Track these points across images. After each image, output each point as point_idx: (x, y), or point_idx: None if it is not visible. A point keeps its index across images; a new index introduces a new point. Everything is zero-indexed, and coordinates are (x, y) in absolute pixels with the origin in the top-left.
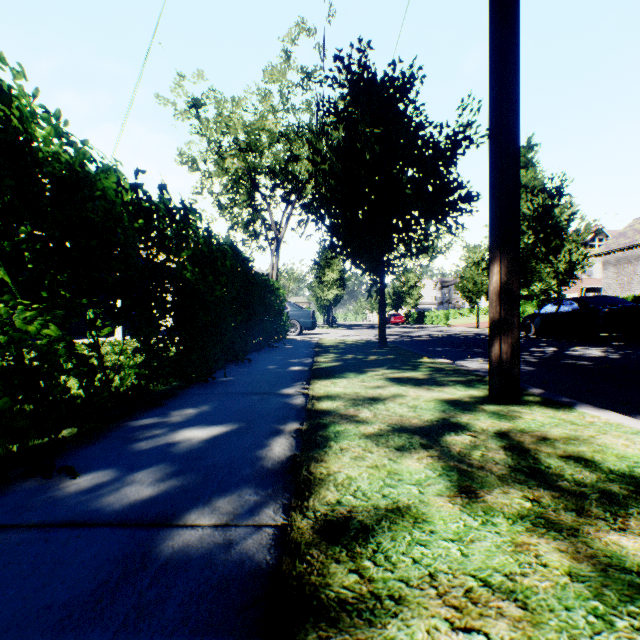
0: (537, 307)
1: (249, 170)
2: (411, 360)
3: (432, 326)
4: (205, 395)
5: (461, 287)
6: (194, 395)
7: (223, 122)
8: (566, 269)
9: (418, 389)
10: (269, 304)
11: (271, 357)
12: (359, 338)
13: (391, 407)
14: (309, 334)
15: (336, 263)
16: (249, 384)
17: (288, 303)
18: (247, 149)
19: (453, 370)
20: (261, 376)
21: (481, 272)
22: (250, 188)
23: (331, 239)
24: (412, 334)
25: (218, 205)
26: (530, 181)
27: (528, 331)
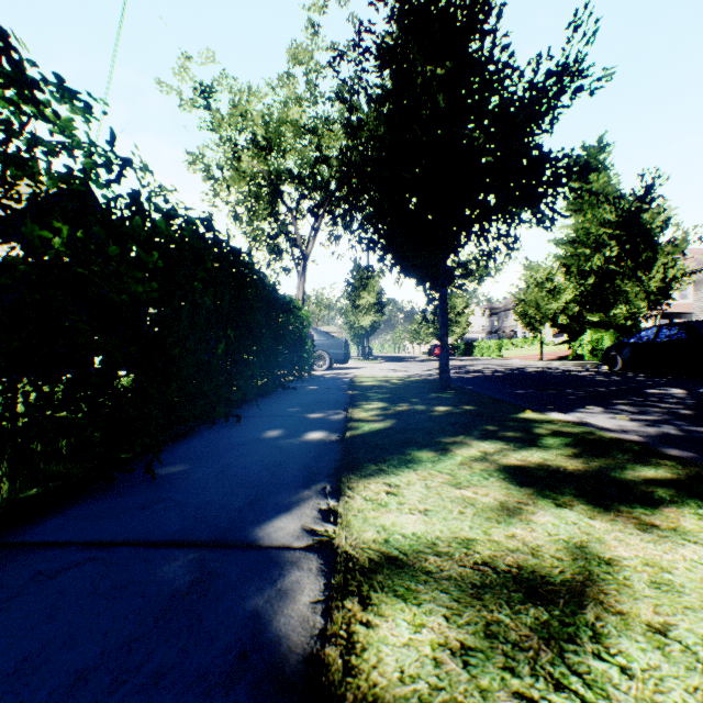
0: (614, 336)
1: (270, 174)
2: (507, 415)
3: (483, 358)
4: (46, 555)
5: (521, 312)
6: (15, 555)
7: (238, 114)
8: (659, 288)
9: (614, 522)
10: (285, 328)
11: (280, 408)
12: (404, 374)
13: (649, 677)
14: (341, 368)
15: (373, 284)
16: (201, 494)
17: (315, 330)
18: (267, 147)
19: (609, 443)
20: (242, 461)
21: (545, 294)
22: (271, 195)
23: (371, 238)
24: (467, 368)
25: (234, 216)
26: (602, 187)
27: (613, 365)
